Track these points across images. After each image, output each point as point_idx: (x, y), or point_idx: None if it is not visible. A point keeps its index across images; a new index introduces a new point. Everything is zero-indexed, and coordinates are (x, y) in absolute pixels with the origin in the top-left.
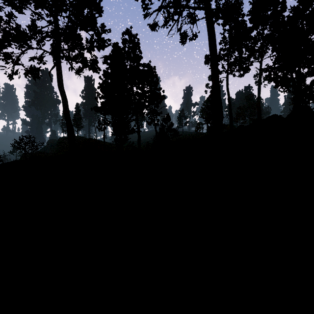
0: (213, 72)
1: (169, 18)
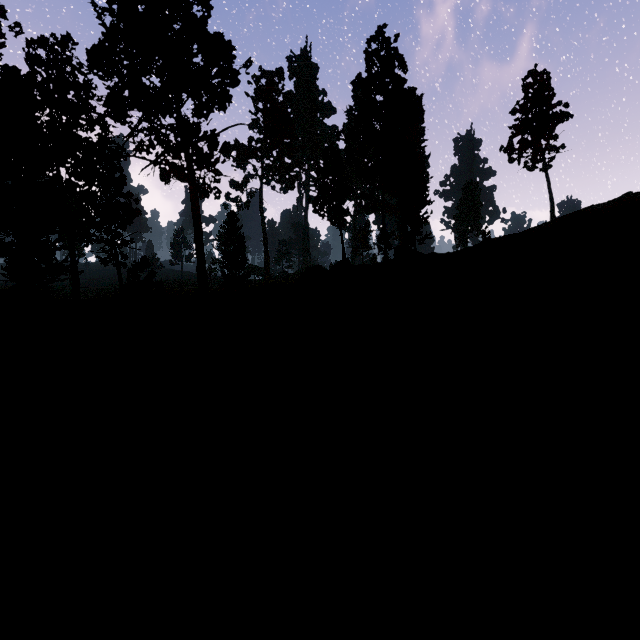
0: (197, 243)
1: (143, 149)
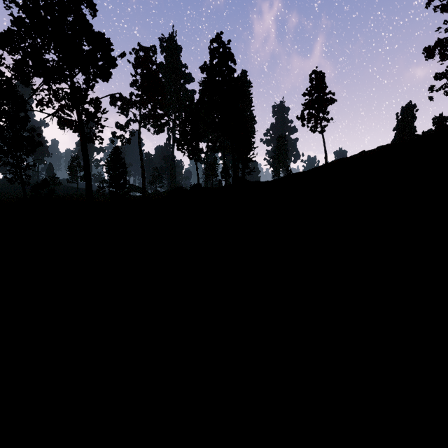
0: (85, 173)
1: (43, 104)
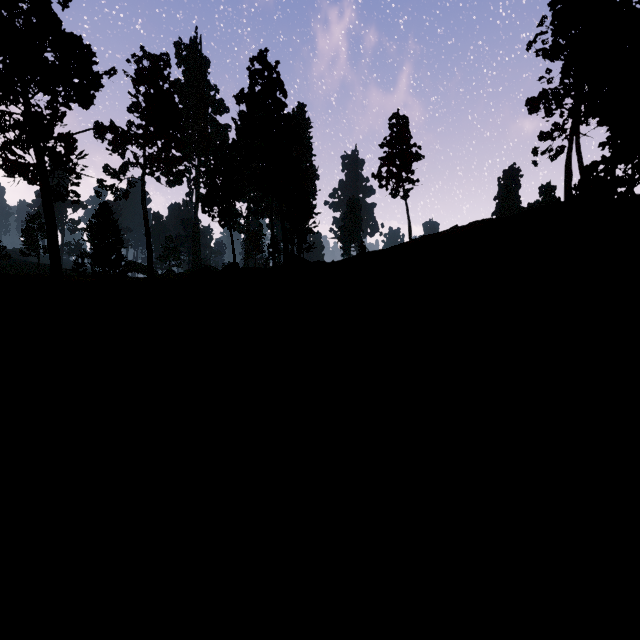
0: (50, 247)
1: None
